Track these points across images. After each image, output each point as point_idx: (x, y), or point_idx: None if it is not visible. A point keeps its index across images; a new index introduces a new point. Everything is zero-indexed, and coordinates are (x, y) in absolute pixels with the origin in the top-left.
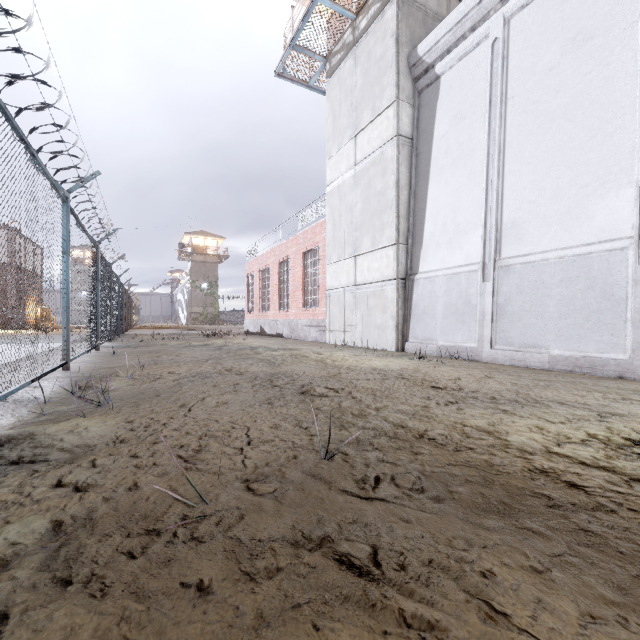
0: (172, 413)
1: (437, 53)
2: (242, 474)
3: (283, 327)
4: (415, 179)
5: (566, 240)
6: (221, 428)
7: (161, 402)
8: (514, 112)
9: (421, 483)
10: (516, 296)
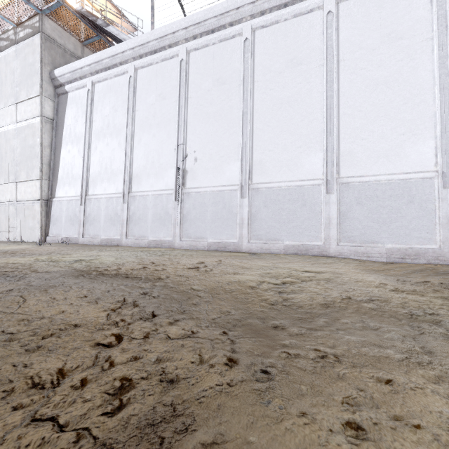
0: None
1: (65, 80)
2: None
3: None
4: (55, 144)
5: (108, 191)
6: None
7: None
8: (95, 128)
9: None
10: (92, 213)
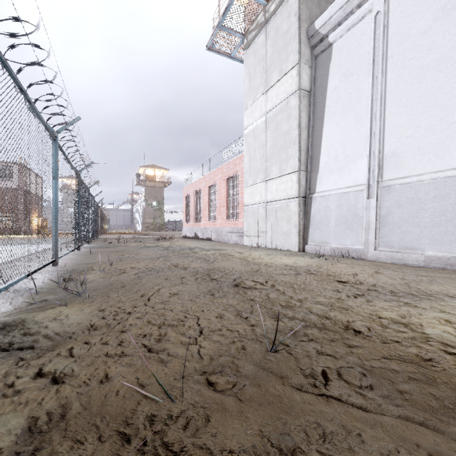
0: (135, 303)
1: (330, 26)
2: (200, 366)
3: (211, 233)
4: (312, 122)
5: (438, 165)
6: (175, 317)
7: (126, 293)
8: (393, 67)
9: (367, 380)
10: (396, 209)
